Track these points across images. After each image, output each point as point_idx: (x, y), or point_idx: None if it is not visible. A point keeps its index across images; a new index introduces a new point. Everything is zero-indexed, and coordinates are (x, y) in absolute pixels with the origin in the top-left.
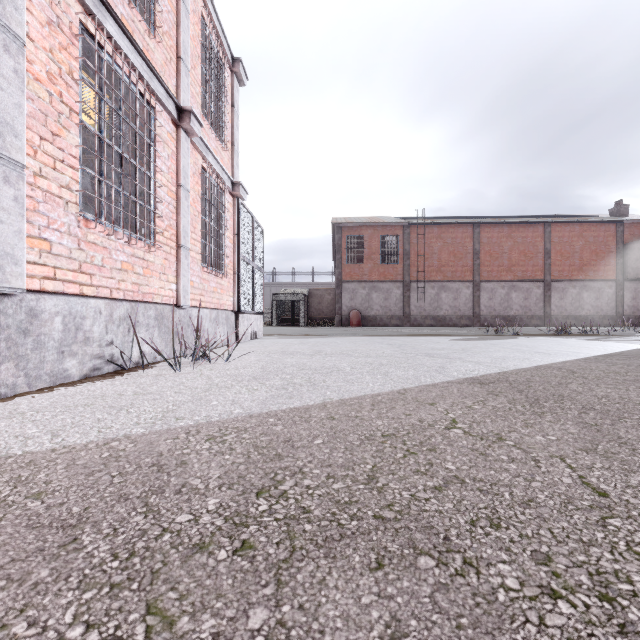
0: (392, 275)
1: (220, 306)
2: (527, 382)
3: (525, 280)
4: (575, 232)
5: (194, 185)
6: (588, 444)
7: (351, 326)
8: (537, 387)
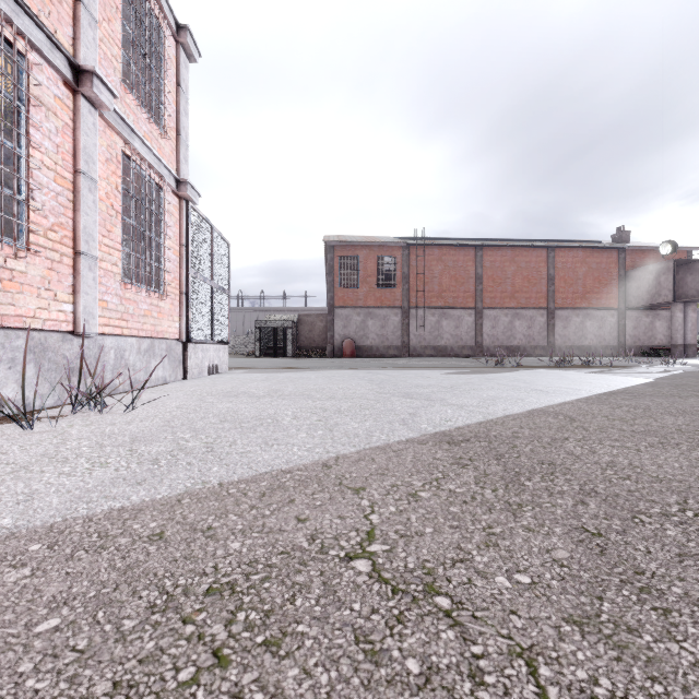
0: (389, 300)
1: (157, 334)
2: (512, 439)
3: (529, 307)
4: (578, 258)
5: (109, 175)
6: (585, 598)
7: (344, 357)
8: (523, 448)
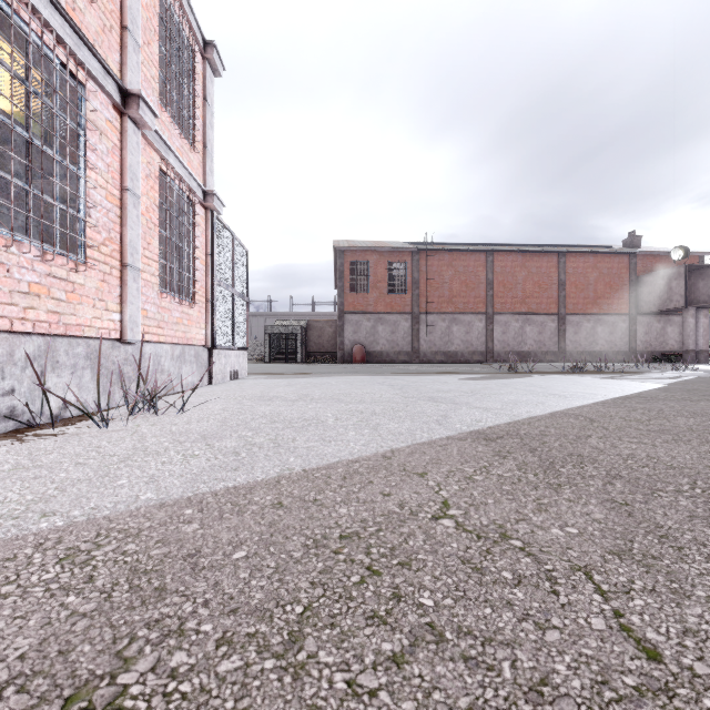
0: (400, 306)
1: (187, 341)
2: (541, 436)
3: (539, 313)
4: (589, 263)
5: (148, 190)
6: (620, 541)
7: (354, 362)
8: (552, 443)
